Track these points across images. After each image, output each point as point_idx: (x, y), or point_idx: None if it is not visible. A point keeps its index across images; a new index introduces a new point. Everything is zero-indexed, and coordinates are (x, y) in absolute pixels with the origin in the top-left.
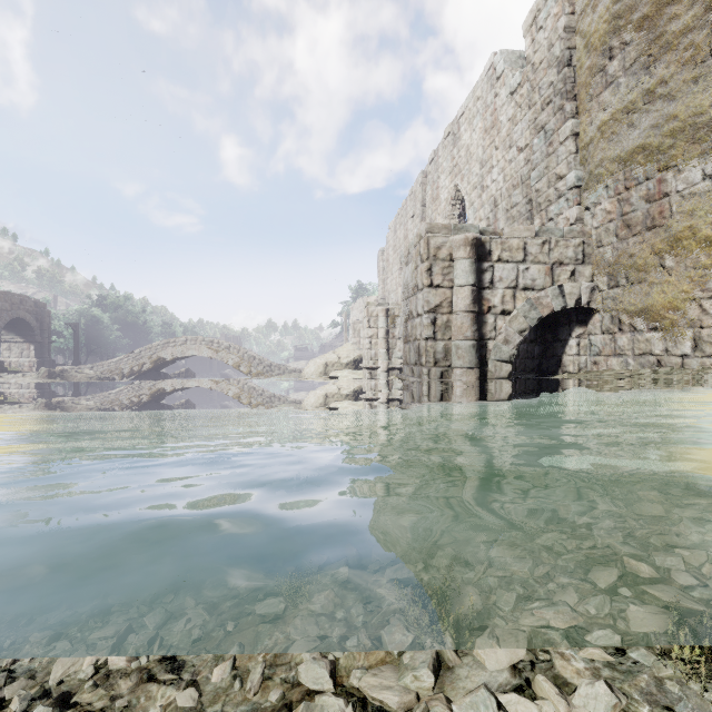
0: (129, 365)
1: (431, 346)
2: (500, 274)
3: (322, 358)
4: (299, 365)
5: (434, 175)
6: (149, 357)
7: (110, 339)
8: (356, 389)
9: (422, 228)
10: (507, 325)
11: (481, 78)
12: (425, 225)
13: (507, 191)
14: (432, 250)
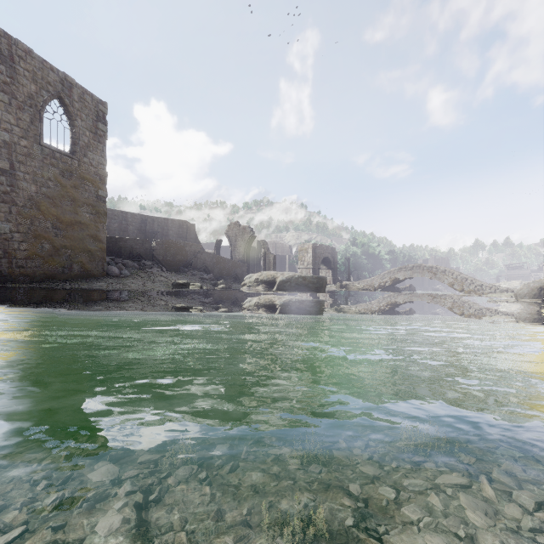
0: (378, 282)
1: None
2: None
3: (535, 283)
4: (511, 284)
5: None
6: (389, 278)
7: (361, 265)
8: None
9: None
10: None
11: None
12: None
13: None
14: None
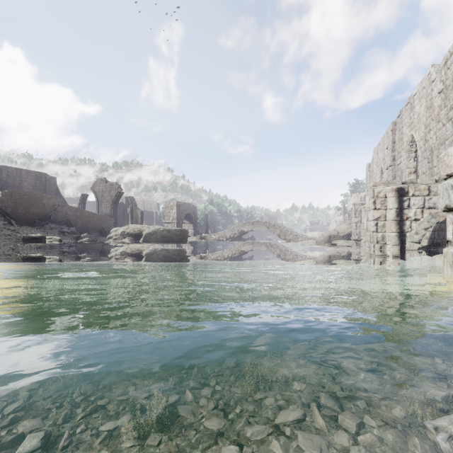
0: (229, 234)
1: (374, 235)
2: (413, 202)
3: (327, 233)
4: (313, 234)
5: (400, 125)
6: (237, 230)
7: (217, 220)
8: (346, 251)
9: (371, 184)
10: (417, 226)
11: (425, 77)
12: (372, 183)
13: (437, 146)
14: (375, 194)
